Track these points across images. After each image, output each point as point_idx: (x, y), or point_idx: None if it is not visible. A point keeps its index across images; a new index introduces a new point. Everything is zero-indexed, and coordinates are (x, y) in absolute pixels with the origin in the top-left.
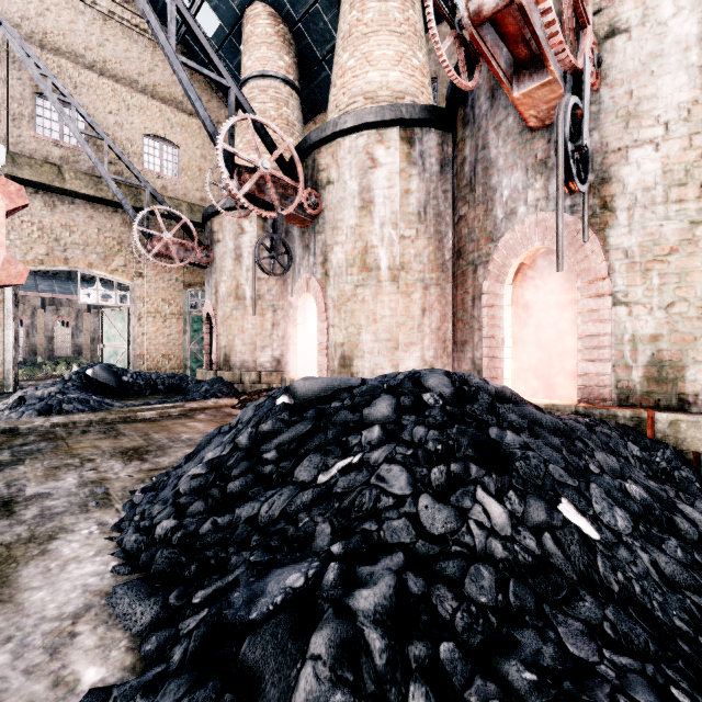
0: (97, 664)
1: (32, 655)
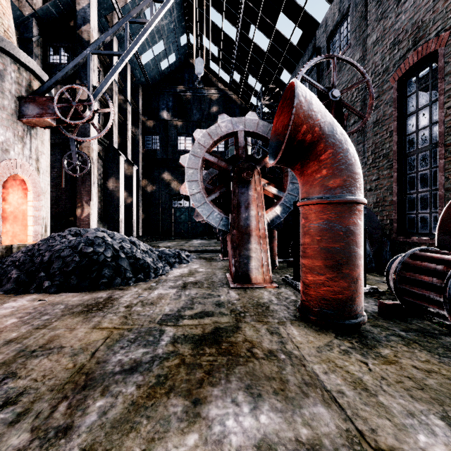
0: (184, 265)
1: (189, 266)
